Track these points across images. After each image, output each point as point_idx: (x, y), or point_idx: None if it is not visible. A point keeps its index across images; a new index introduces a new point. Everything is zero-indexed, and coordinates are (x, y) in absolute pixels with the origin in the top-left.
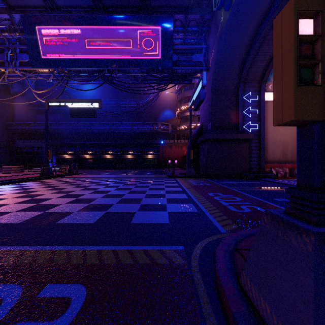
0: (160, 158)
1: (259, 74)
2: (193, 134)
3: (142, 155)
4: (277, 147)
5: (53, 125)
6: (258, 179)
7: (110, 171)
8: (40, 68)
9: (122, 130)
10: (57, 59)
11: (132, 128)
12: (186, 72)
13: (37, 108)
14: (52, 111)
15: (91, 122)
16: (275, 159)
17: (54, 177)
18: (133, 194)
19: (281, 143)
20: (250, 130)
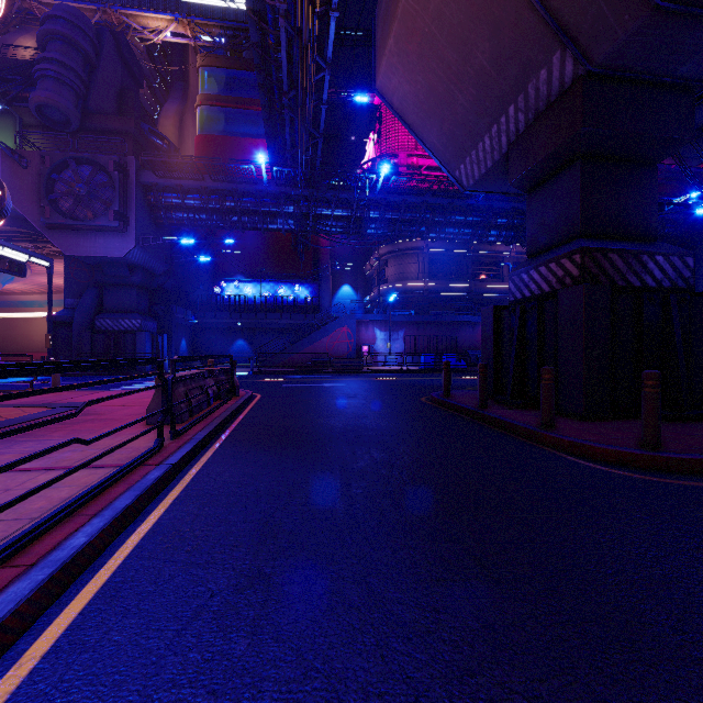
0: None
1: None
2: None
3: None
4: None
5: None
6: None
7: None
8: None
9: None
10: None
11: None
12: None
13: None
14: None
15: None
16: None
17: None
18: None
19: None
20: None
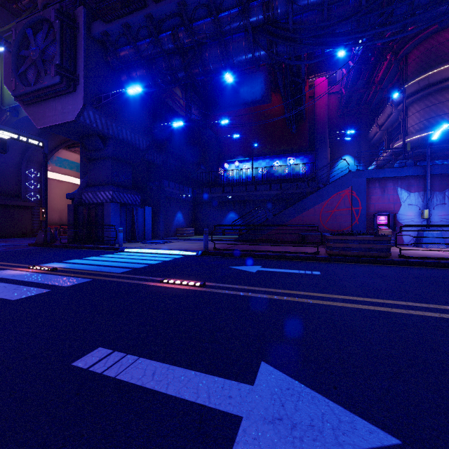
0: None
1: (40, 158)
2: None
3: None
4: (56, 213)
5: None
6: None
7: None
8: None
9: None
10: None
11: None
12: None
13: None
14: None
15: None
16: (54, 222)
17: None
18: None
19: (59, 210)
20: (32, 199)
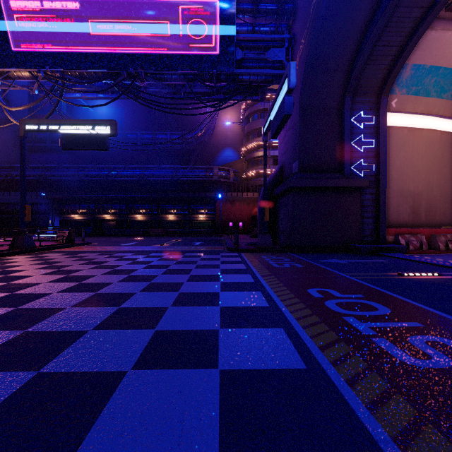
0: (216, 220)
1: (377, 80)
2: (268, 181)
3: (191, 215)
4: (404, 201)
5: (55, 170)
6: (379, 254)
7: (140, 239)
8: (13, 68)
9: (159, 178)
10: (41, 53)
11: (175, 175)
12: (257, 79)
13: (31, 145)
14: (54, 149)
15: (112, 165)
16: (401, 221)
17: (35, 251)
18: (152, 294)
19: (410, 195)
20: (361, 174)
